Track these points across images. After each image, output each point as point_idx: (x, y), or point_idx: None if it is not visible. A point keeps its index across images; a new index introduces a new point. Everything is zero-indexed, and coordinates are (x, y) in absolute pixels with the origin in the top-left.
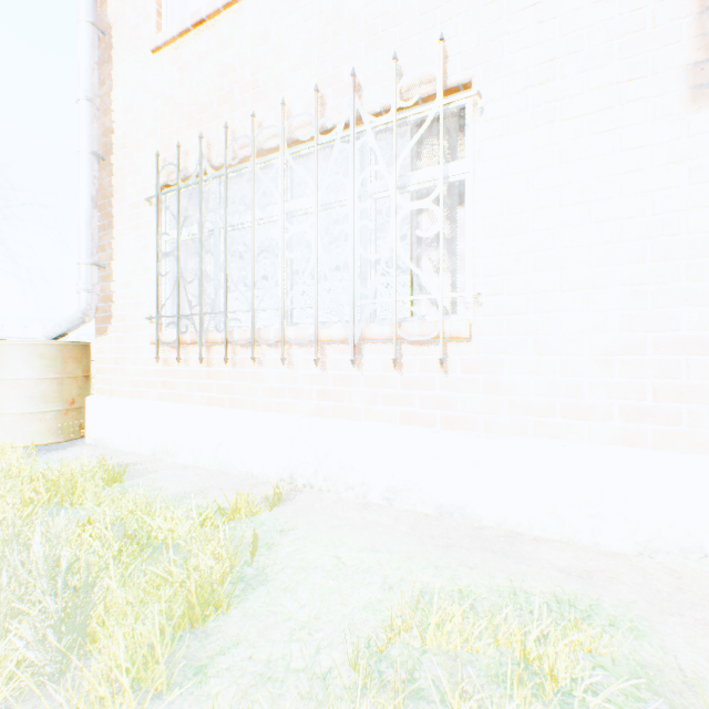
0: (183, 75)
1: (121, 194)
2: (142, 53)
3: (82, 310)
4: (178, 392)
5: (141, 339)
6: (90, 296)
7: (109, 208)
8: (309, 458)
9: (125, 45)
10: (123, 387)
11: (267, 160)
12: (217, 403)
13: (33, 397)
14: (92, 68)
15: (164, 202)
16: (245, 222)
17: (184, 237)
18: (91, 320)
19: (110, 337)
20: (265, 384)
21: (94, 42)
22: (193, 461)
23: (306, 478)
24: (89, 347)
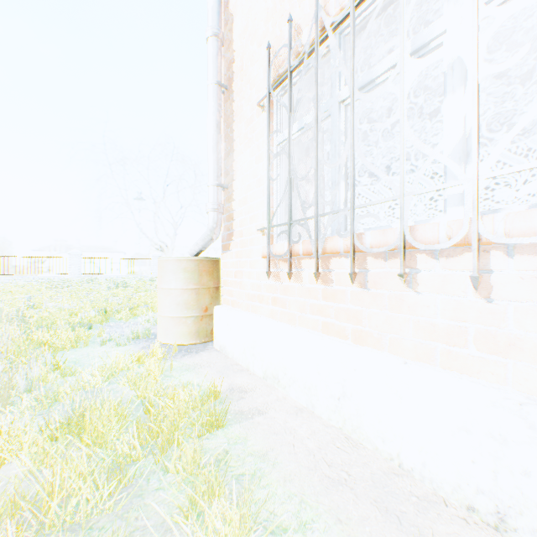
0: None
1: (239, 116)
2: None
3: (209, 228)
4: (288, 311)
5: (254, 253)
6: (215, 215)
7: (230, 135)
8: None
9: None
10: (240, 299)
11: None
12: (335, 333)
13: (179, 304)
14: (216, 5)
15: (274, 96)
16: (377, 74)
17: (294, 134)
18: (216, 237)
19: (231, 252)
20: (416, 317)
21: None
22: (305, 402)
23: None
24: (218, 262)
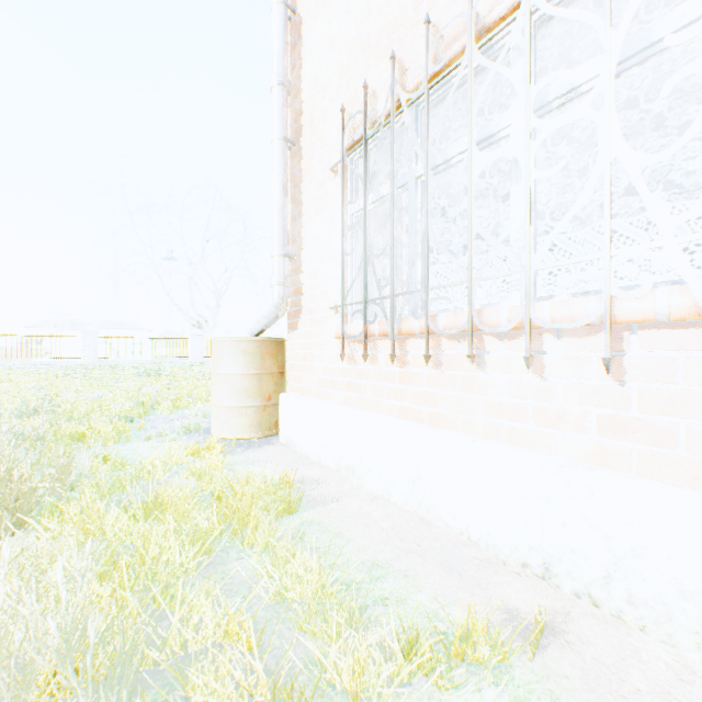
0: (369, 1)
1: (308, 177)
2: (327, 8)
3: (274, 305)
4: (364, 397)
5: (326, 333)
6: (281, 289)
7: (298, 197)
8: (587, 545)
9: (312, 12)
10: (310, 386)
11: (494, 31)
12: (412, 417)
13: (238, 391)
14: (283, 50)
15: (348, 164)
16: (452, 156)
17: (370, 205)
18: (282, 315)
19: (299, 332)
20: (485, 397)
21: (285, 23)
22: (381, 490)
23: (579, 580)
24: (283, 343)
